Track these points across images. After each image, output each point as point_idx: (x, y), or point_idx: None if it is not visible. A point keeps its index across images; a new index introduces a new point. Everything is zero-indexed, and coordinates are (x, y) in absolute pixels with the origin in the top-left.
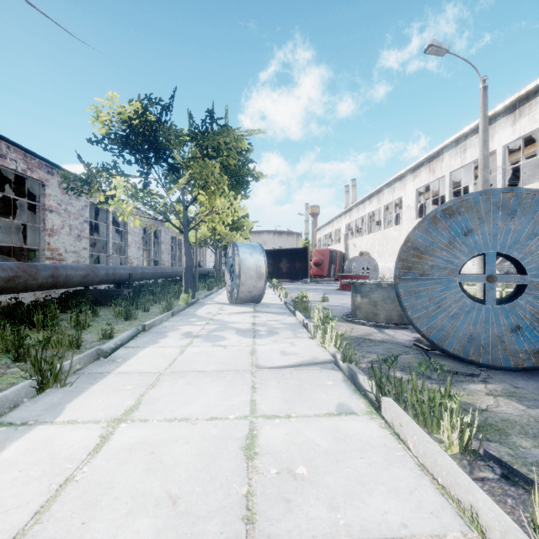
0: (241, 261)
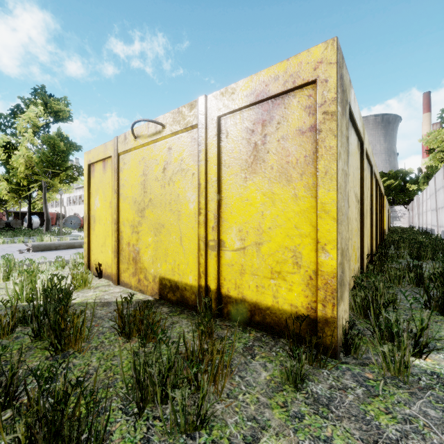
0: (33, 220)
